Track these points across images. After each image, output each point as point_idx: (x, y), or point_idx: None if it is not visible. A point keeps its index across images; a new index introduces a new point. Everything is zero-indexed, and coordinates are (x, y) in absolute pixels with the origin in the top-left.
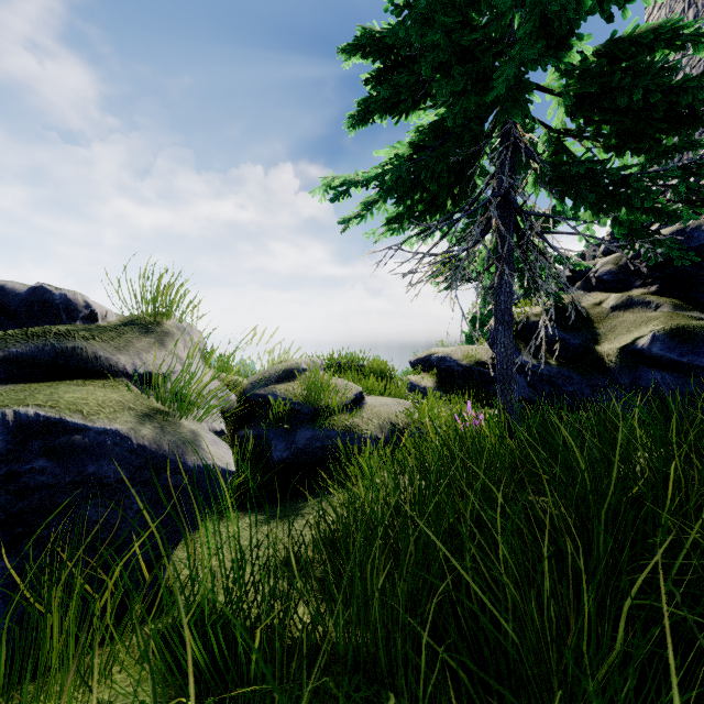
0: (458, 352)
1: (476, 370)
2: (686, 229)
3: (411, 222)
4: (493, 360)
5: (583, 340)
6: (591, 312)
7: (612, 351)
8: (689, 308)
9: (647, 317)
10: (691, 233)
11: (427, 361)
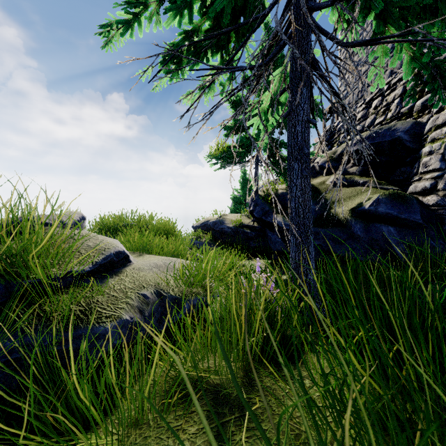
0: (227, 218)
1: (241, 230)
2: (381, 130)
3: (188, 54)
4: (253, 222)
5: (320, 205)
6: (320, 188)
7: (345, 212)
8: (385, 184)
9: (360, 189)
10: (385, 132)
11: (205, 225)
